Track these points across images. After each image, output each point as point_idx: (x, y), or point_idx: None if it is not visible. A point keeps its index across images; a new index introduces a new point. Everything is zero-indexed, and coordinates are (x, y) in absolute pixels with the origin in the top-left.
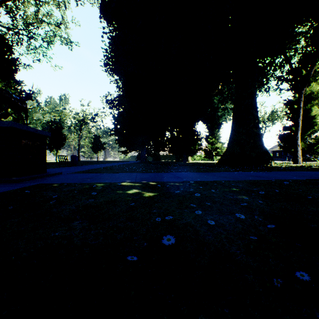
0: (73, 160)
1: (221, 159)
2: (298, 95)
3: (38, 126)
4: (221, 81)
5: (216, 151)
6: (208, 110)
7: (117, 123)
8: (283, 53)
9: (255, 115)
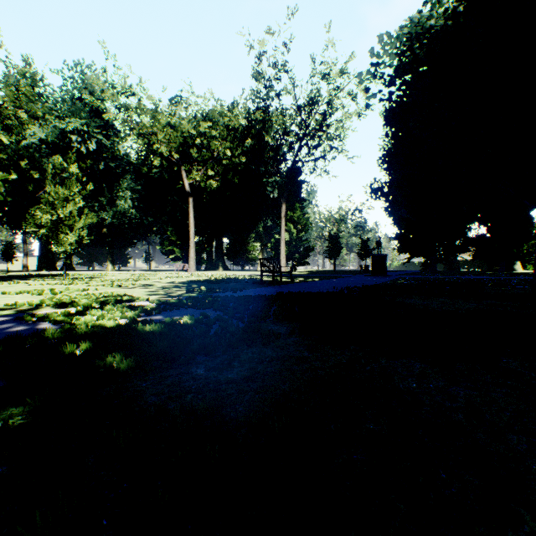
0: (367, 269)
1: None
2: None
3: None
4: None
5: None
6: None
7: (399, 228)
8: None
9: None
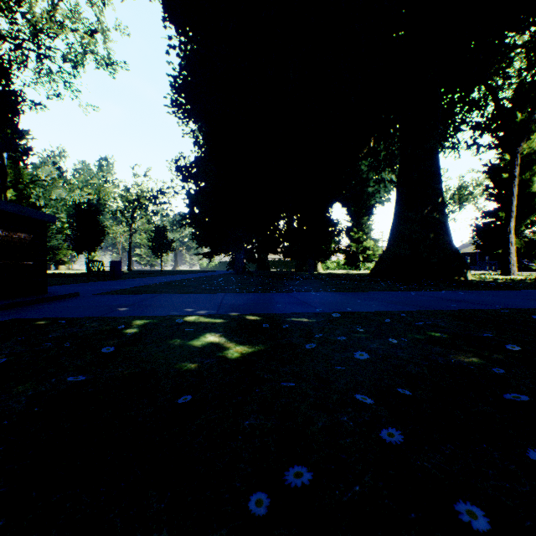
0: (113, 270)
1: (375, 267)
2: (510, 156)
3: (60, 212)
4: (373, 133)
5: (365, 253)
6: (351, 184)
7: (194, 204)
8: (484, 81)
9: (438, 190)
